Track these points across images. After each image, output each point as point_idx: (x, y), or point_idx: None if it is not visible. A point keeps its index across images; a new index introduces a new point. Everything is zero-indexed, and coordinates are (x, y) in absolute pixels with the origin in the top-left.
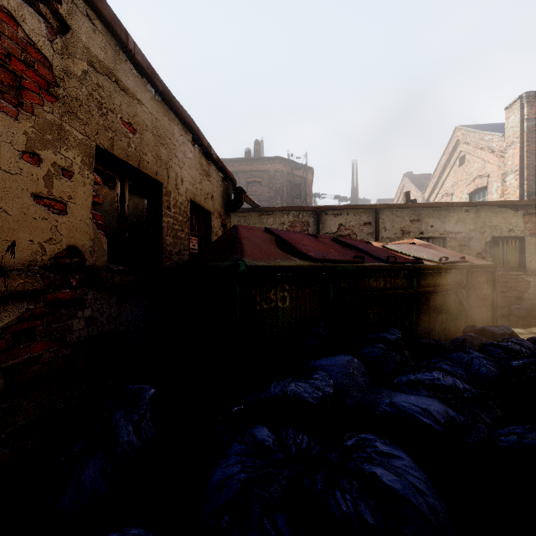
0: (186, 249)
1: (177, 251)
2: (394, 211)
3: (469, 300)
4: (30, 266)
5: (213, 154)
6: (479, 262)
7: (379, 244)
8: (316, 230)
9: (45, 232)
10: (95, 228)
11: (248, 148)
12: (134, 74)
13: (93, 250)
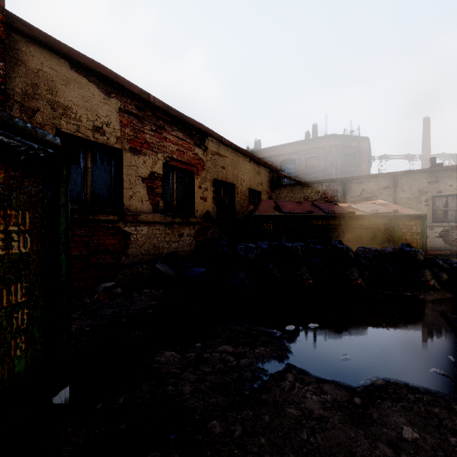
0: (246, 211)
1: (242, 212)
2: (411, 176)
3: (392, 234)
4: (200, 216)
5: (261, 162)
6: (409, 213)
7: (347, 204)
8: (343, 195)
9: (202, 207)
10: (213, 205)
11: (307, 131)
12: (224, 148)
13: (213, 212)
